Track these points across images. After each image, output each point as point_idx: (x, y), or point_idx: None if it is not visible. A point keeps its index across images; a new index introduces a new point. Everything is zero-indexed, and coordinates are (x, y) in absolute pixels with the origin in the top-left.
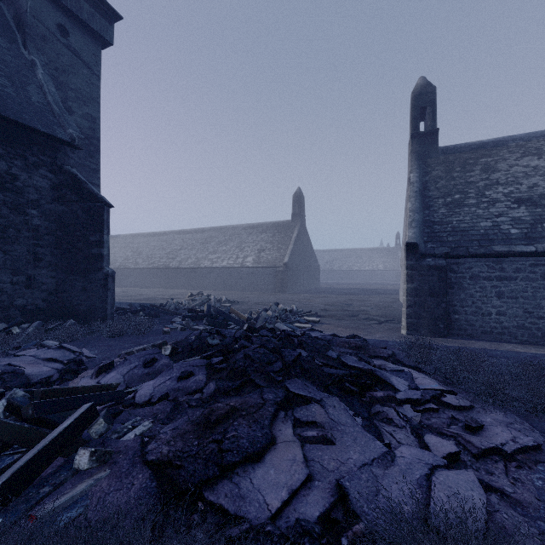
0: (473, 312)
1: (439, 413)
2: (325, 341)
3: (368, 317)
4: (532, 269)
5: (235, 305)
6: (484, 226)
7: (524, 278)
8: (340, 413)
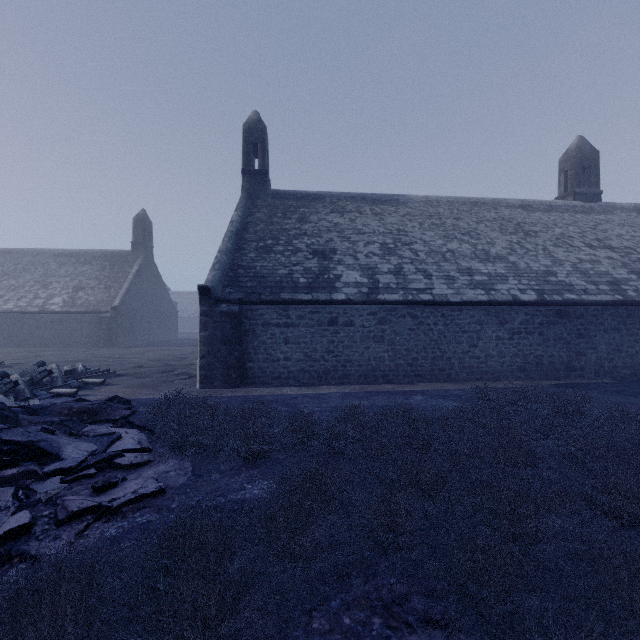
0: (266, 359)
1: (96, 478)
2: (33, 409)
3: (185, 371)
4: (311, 316)
5: None
6: (281, 274)
7: (305, 324)
8: None
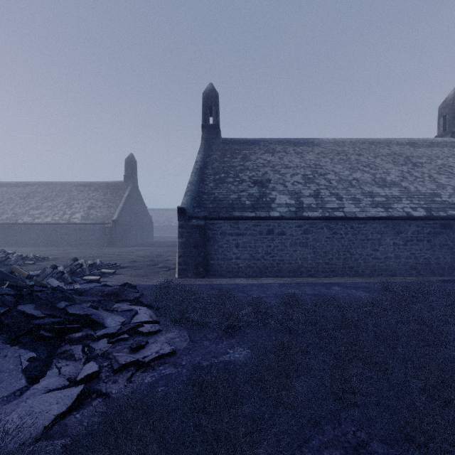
0: (222, 258)
1: (129, 340)
2: (80, 292)
3: (165, 265)
4: (254, 228)
5: (43, 261)
6: (232, 198)
7: (250, 233)
8: (7, 361)
